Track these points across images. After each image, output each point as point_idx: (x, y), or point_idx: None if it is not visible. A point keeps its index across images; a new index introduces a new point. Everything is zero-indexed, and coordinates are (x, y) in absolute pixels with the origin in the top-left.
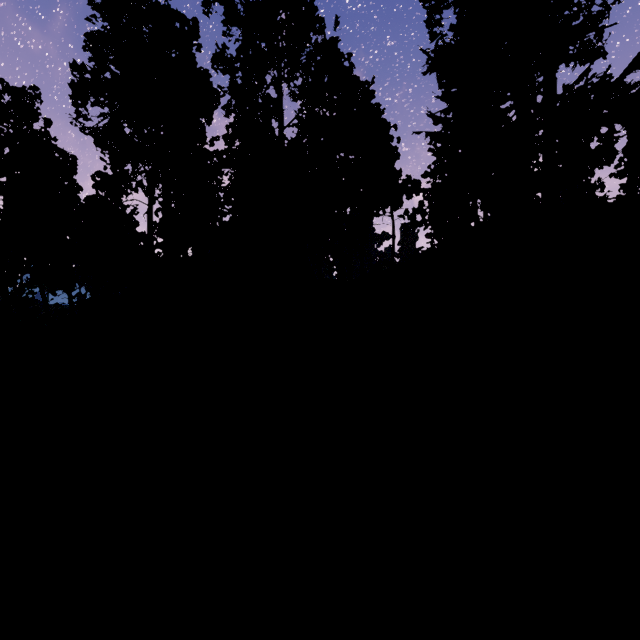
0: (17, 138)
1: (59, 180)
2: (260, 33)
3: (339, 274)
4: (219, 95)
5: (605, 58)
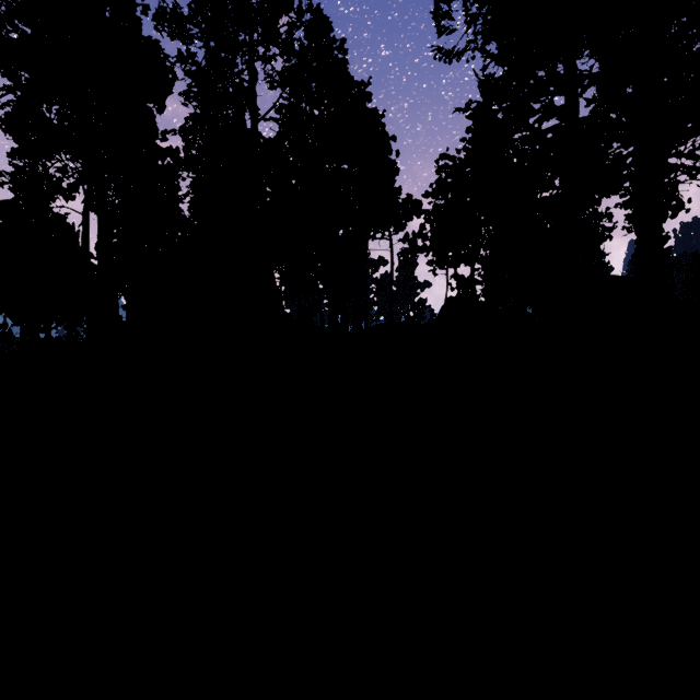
0: None
1: None
2: None
3: (330, 310)
4: (174, 76)
5: None
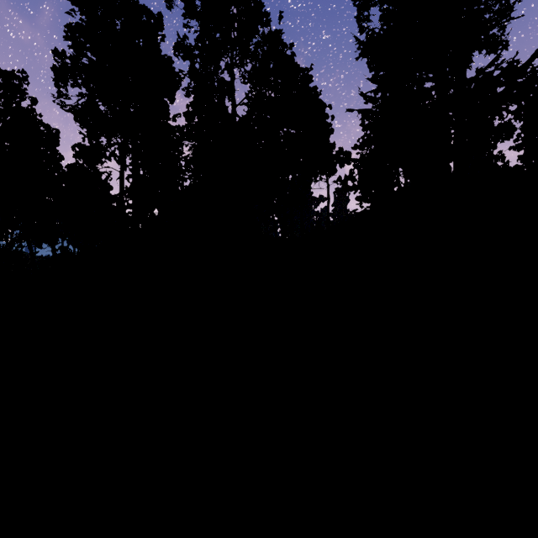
0: (7, 114)
1: (43, 150)
2: (215, 25)
3: (283, 231)
4: (180, 78)
5: (507, 49)
